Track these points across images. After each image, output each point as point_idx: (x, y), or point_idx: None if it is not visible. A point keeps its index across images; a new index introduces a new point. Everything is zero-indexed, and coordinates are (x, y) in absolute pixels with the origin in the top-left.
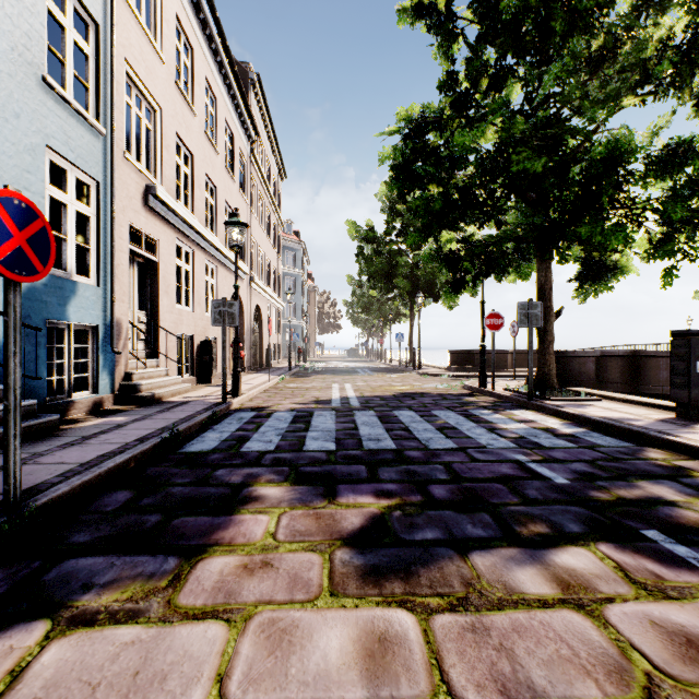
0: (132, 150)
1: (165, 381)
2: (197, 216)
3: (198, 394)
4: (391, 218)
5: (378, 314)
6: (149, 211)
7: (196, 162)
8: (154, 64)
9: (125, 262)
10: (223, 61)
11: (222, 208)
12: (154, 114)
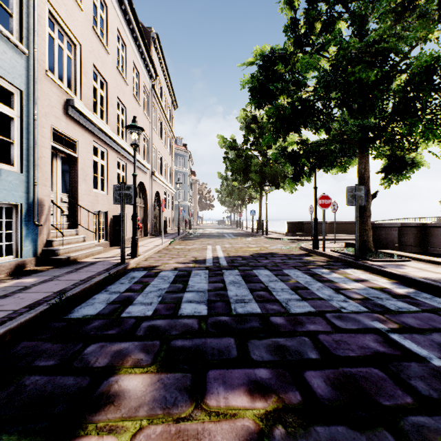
0: (55, 71)
1: (81, 246)
2: (110, 126)
3: (106, 255)
4: (247, 134)
5: (238, 197)
6: (69, 118)
7: (109, 87)
8: (74, 10)
9: (47, 155)
10: (130, 19)
11: (130, 122)
12: (74, 47)
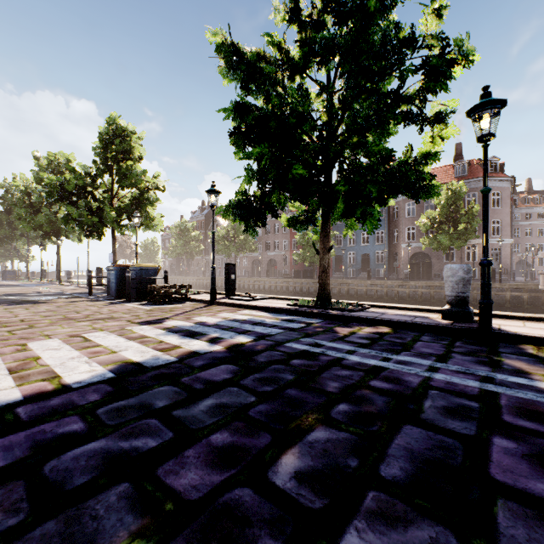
0: None
1: None
2: None
3: None
4: None
5: None
6: None
7: None
8: None
9: None
10: None
11: None
12: None
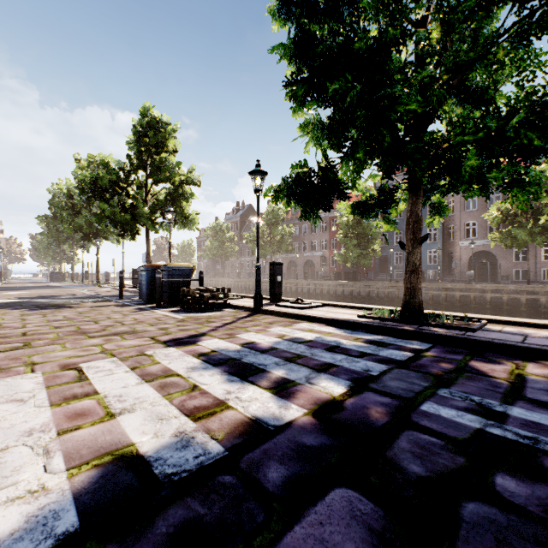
0: None
1: None
2: None
3: None
4: None
5: None
6: None
7: None
8: None
9: None
10: None
11: None
12: None
